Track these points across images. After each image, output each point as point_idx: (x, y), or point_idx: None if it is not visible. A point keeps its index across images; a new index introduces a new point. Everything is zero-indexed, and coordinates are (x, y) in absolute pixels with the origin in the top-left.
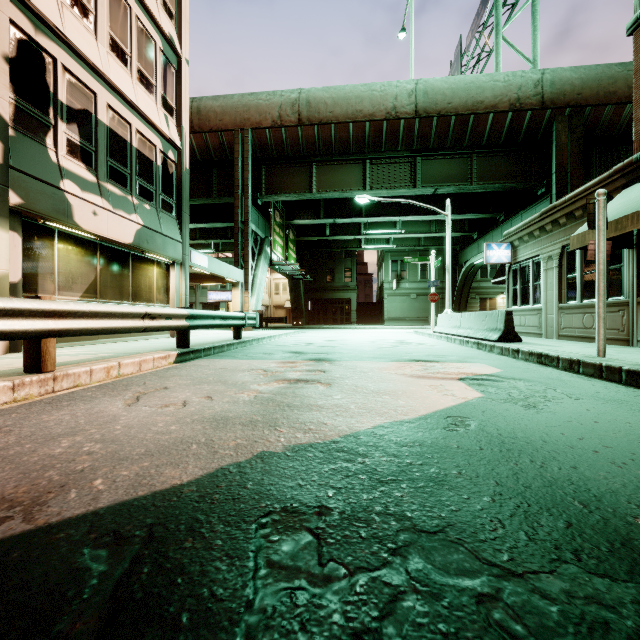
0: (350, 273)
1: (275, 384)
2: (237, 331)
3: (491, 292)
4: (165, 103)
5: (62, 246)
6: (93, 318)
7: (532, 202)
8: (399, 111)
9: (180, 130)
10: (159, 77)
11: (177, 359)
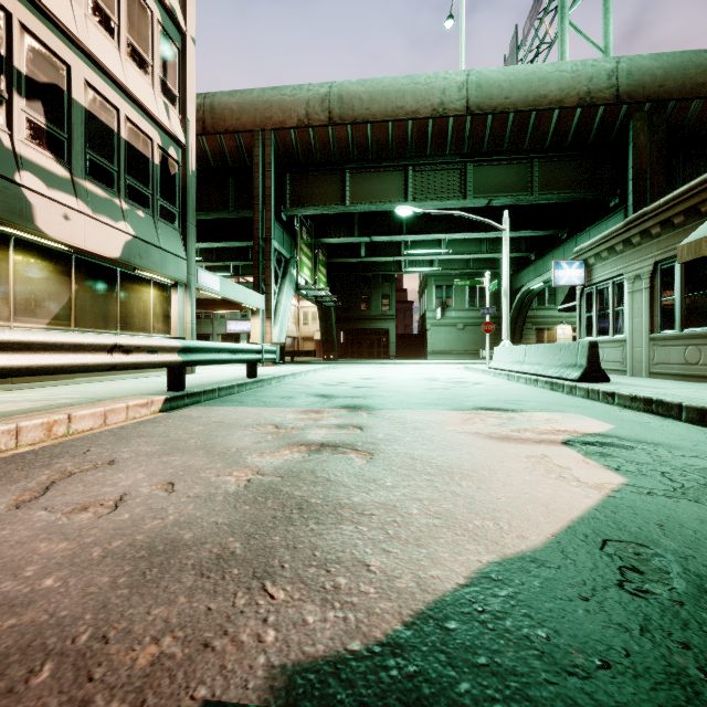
0: (388, 300)
1: (286, 453)
2: (252, 367)
3: (549, 322)
4: (165, 88)
5: (20, 258)
6: (23, 351)
7: (602, 216)
8: (447, 107)
9: (184, 123)
10: (157, 56)
11: (165, 406)
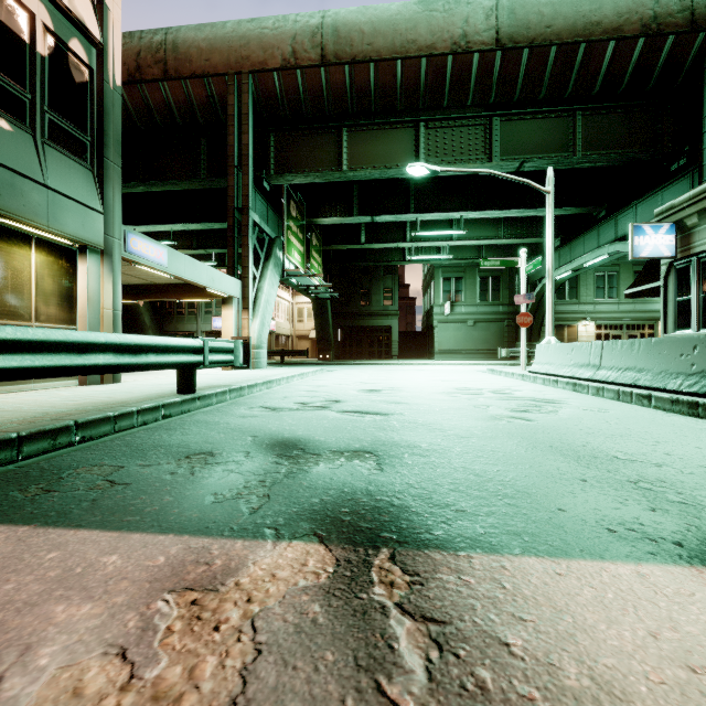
0: (391, 294)
1: None
2: (185, 376)
3: (570, 318)
4: None
5: None
6: None
7: (657, 184)
8: (472, 40)
9: (100, 10)
10: None
11: None
